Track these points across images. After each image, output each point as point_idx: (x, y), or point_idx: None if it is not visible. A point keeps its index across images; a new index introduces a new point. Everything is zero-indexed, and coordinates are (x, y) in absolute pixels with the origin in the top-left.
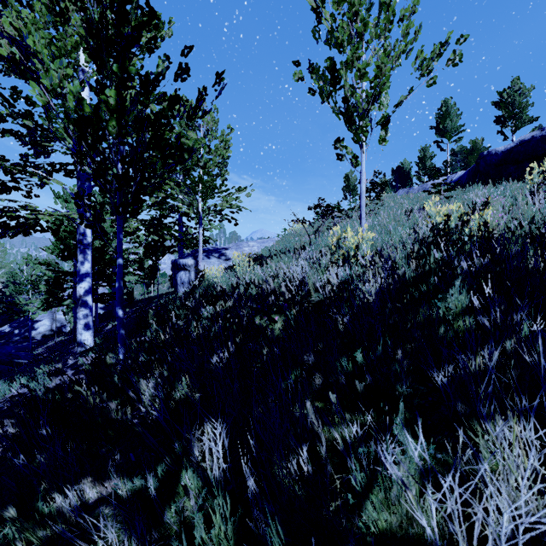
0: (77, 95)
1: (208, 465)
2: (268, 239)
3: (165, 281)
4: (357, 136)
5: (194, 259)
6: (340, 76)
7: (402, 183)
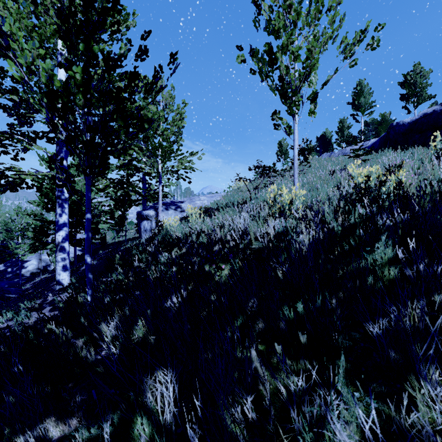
0: (49, 72)
1: (159, 411)
2: (216, 194)
3: (132, 227)
4: (291, 109)
5: (155, 211)
6: (277, 58)
7: (324, 149)
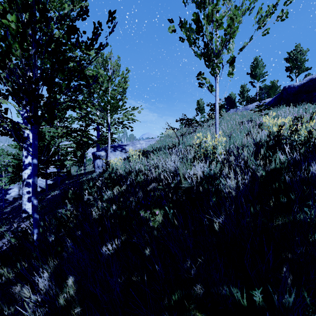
0: None
1: None
2: (152, 139)
3: (90, 163)
4: (214, 70)
5: (105, 152)
6: (202, 27)
7: (230, 106)
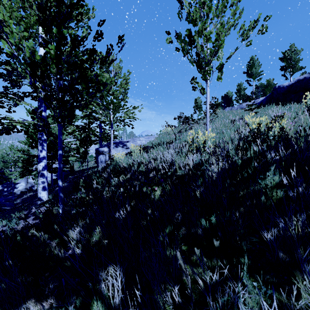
0: (31, 49)
1: (110, 296)
2: (151, 136)
3: (92, 159)
4: (204, 76)
5: (108, 148)
6: (194, 40)
7: (227, 104)
